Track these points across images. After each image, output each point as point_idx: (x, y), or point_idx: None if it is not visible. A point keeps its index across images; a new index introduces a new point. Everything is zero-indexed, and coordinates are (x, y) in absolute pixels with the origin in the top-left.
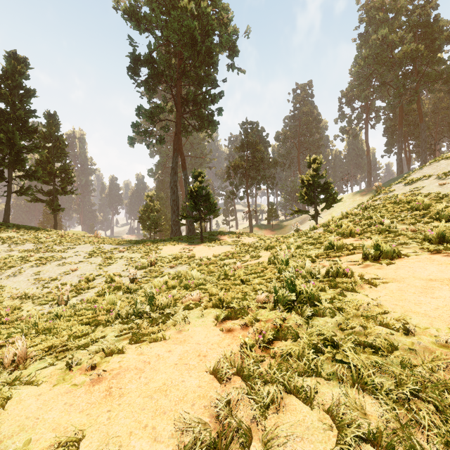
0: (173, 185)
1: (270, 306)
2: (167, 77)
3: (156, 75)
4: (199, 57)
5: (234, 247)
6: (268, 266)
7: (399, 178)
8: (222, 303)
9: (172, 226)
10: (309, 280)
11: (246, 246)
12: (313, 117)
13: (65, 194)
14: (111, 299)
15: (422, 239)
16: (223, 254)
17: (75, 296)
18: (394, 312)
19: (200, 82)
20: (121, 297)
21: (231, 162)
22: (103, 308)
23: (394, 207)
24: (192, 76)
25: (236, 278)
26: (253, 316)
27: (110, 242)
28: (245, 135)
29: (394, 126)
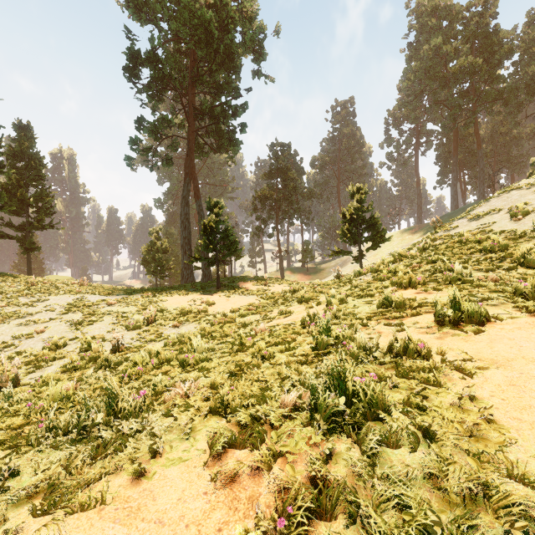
0: (184, 219)
1: (303, 418)
2: (176, 82)
3: (161, 78)
4: (217, 58)
5: (259, 298)
6: (302, 330)
7: (454, 214)
8: (225, 408)
9: (183, 270)
10: (362, 361)
11: (274, 296)
12: (356, 140)
13: (42, 228)
14: (58, 390)
15: (511, 292)
16: (245, 308)
17: (32, 371)
18: (522, 439)
19: (218, 90)
20: (90, 376)
21: (258, 192)
22: (42, 407)
23: (461, 248)
24: (207, 81)
25: (255, 352)
26: (273, 446)
27: (99, 292)
28: (275, 159)
29: (448, 153)
